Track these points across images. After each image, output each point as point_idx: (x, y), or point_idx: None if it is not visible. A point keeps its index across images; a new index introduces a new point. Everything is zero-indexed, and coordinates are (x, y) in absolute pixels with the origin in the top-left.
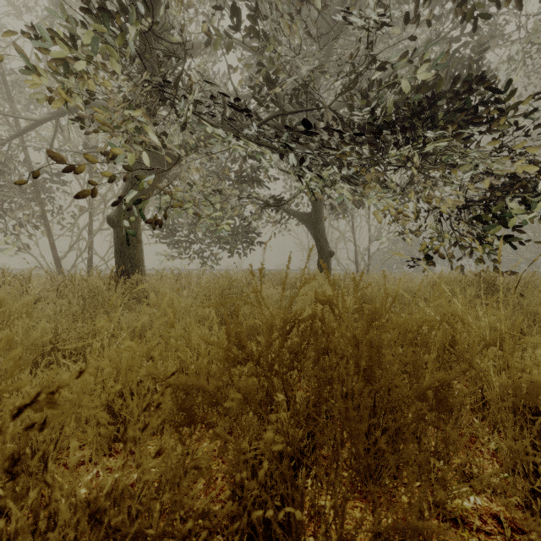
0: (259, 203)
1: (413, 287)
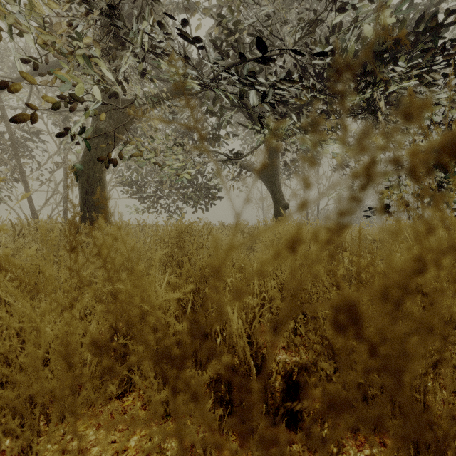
0: (219, 161)
1: (372, 234)
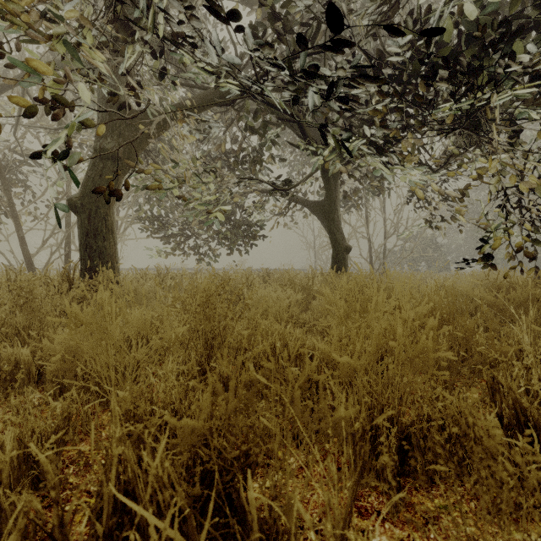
0: (262, 191)
1: (470, 290)
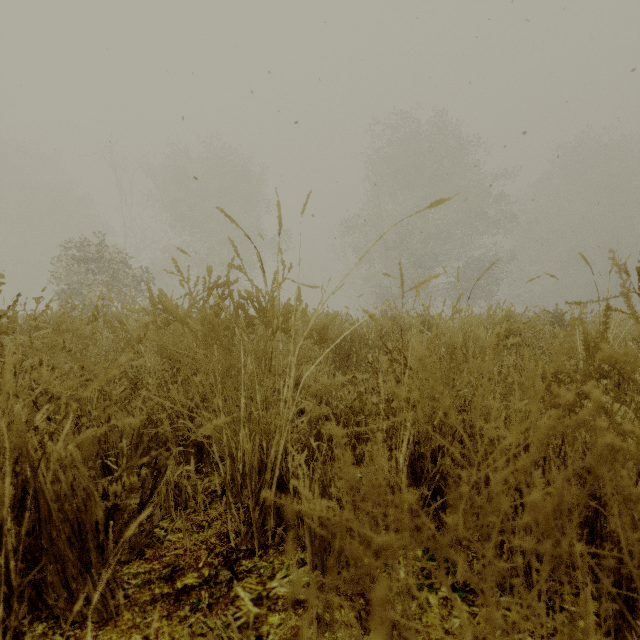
0: None
1: None
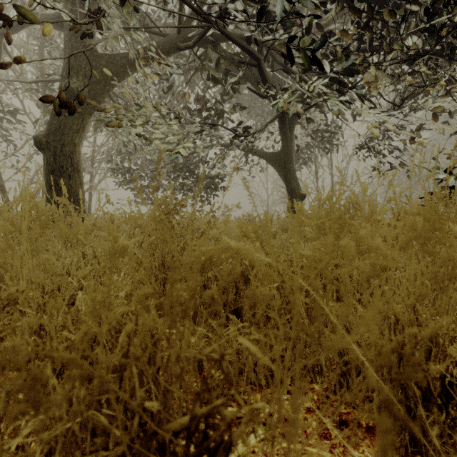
0: (223, 146)
1: None
